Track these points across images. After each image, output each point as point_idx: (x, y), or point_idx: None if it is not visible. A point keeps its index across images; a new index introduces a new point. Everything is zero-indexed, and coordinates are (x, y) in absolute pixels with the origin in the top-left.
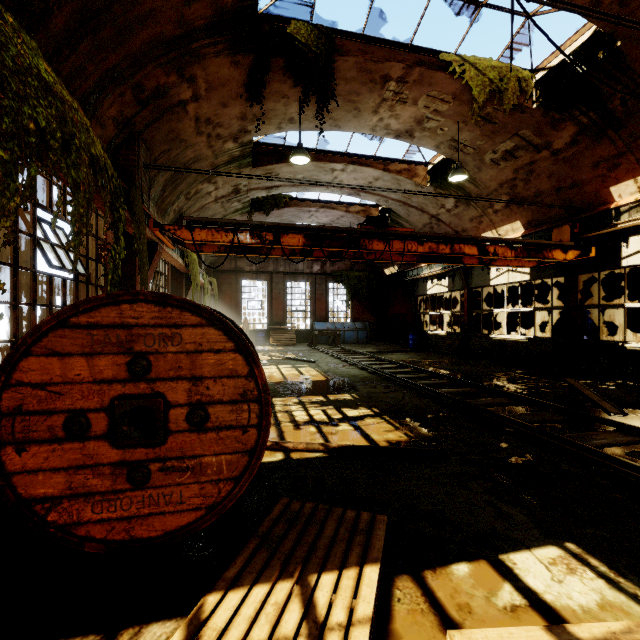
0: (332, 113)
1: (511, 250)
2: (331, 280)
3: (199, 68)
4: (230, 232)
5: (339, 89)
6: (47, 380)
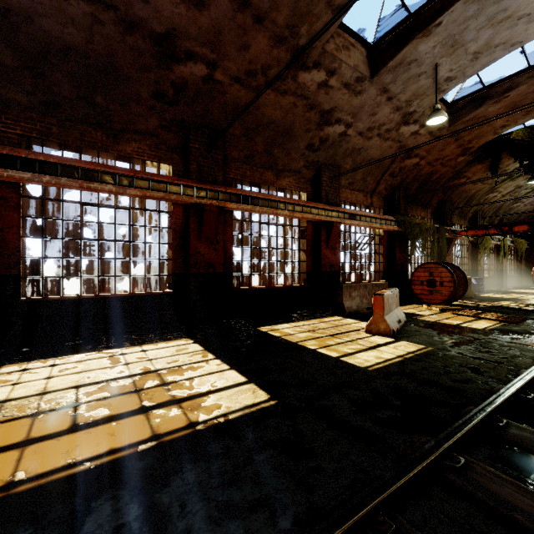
0: None
1: None
2: None
3: (466, 173)
4: (484, 229)
5: None
6: (418, 276)
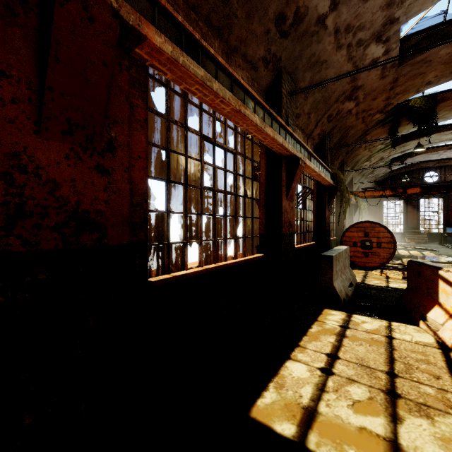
0: (442, 116)
1: None
2: None
3: (368, 135)
4: (381, 191)
5: (444, 109)
6: (350, 236)
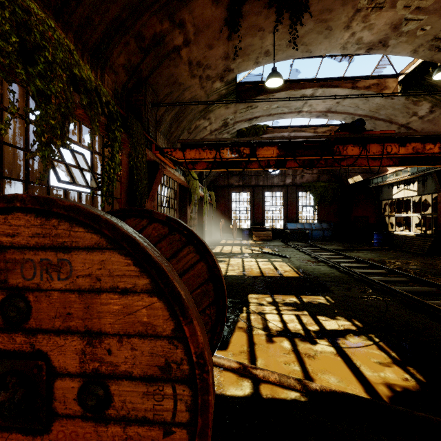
0: (304, 38)
1: None
2: (300, 190)
3: (186, 12)
4: (213, 150)
5: (311, 10)
6: None
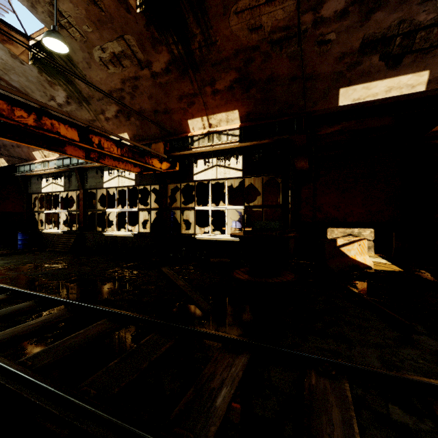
0: None
1: (117, 147)
2: None
3: None
4: None
5: None
6: None
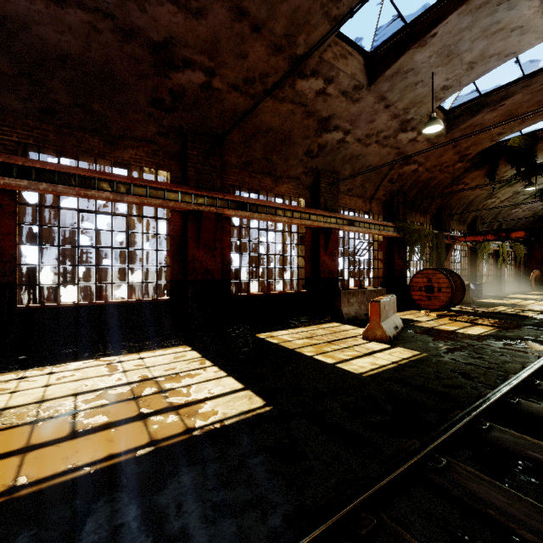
0: None
1: None
2: None
3: (464, 179)
4: (482, 235)
5: None
6: (416, 282)
